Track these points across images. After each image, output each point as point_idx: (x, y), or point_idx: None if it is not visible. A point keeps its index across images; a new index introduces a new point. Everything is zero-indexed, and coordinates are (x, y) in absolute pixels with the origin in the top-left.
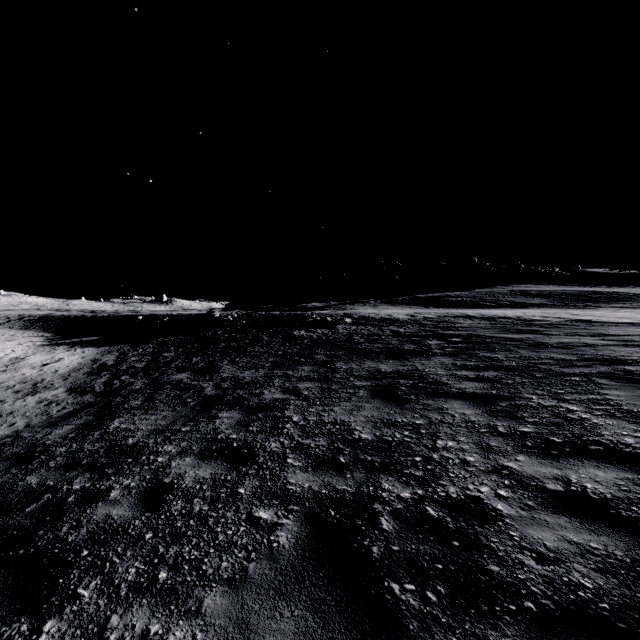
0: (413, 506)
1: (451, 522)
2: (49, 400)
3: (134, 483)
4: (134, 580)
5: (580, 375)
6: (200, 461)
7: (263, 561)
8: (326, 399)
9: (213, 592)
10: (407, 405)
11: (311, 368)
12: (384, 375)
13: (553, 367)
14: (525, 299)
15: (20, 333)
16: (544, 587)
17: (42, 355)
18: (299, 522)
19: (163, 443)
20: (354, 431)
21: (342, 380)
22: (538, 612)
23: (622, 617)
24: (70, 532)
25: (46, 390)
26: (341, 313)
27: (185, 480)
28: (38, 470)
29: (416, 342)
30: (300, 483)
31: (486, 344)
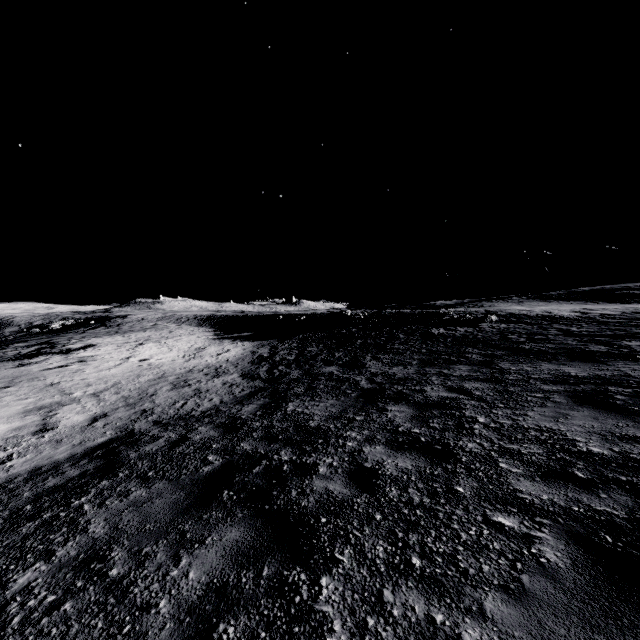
0: None
1: None
2: (230, 383)
3: (336, 463)
4: (387, 558)
5: None
6: (393, 451)
7: (537, 576)
8: (509, 402)
9: (489, 596)
10: None
11: (469, 367)
12: (579, 380)
13: None
14: None
15: (197, 329)
16: None
17: (215, 346)
18: (562, 540)
19: (344, 429)
20: (575, 442)
21: (519, 382)
22: None
23: None
24: (300, 497)
25: (225, 374)
26: (482, 310)
27: (387, 468)
28: (246, 439)
29: (605, 343)
30: (534, 493)
31: None
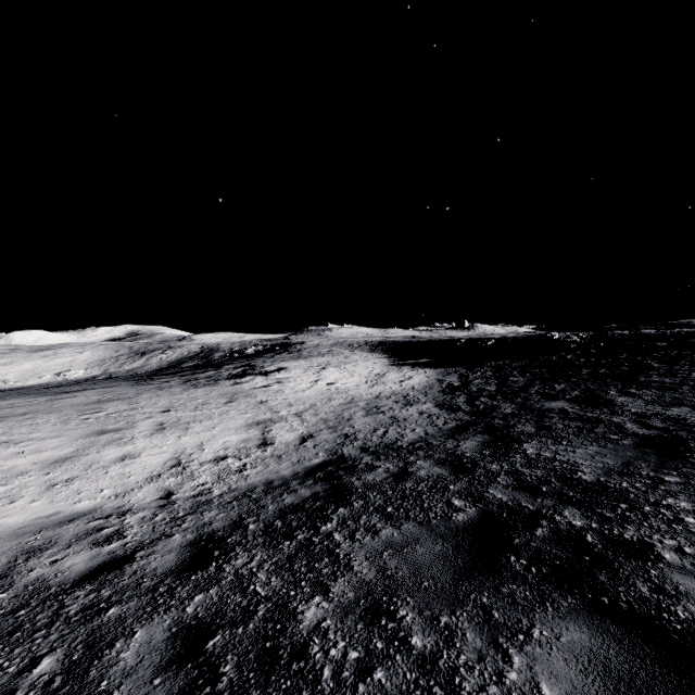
0: None
1: None
2: (427, 413)
3: (689, 549)
4: None
5: None
6: None
7: None
8: None
9: None
10: None
11: None
12: None
13: None
14: None
15: (370, 355)
16: None
17: (395, 373)
18: None
19: (655, 493)
20: None
21: None
22: None
23: None
24: (662, 599)
25: (417, 403)
26: None
27: None
28: (492, 484)
29: None
30: None
31: None
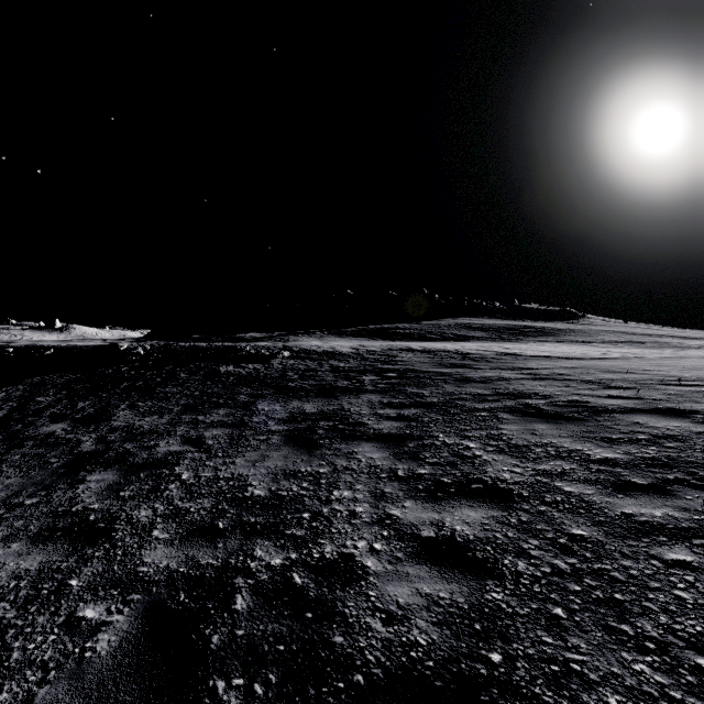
0: (280, 575)
1: (313, 589)
2: None
3: None
4: None
5: (488, 410)
6: (32, 546)
7: (62, 681)
8: (231, 449)
9: None
10: (318, 451)
11: (228, 411)
12: (306, 417)
13: (468, 402)
14: (467, 332)
15: None
16: (381, 653)
17: None
18: (134, 616)
19: None
20: (248, 487)
21: (258, 425)
22: (365, 685)
23: (442, 674)
24: None
25: None
26: (280, 345)
27: None
28: None
29: (351, 378)
30: (157, 562)
31: (418, 379)
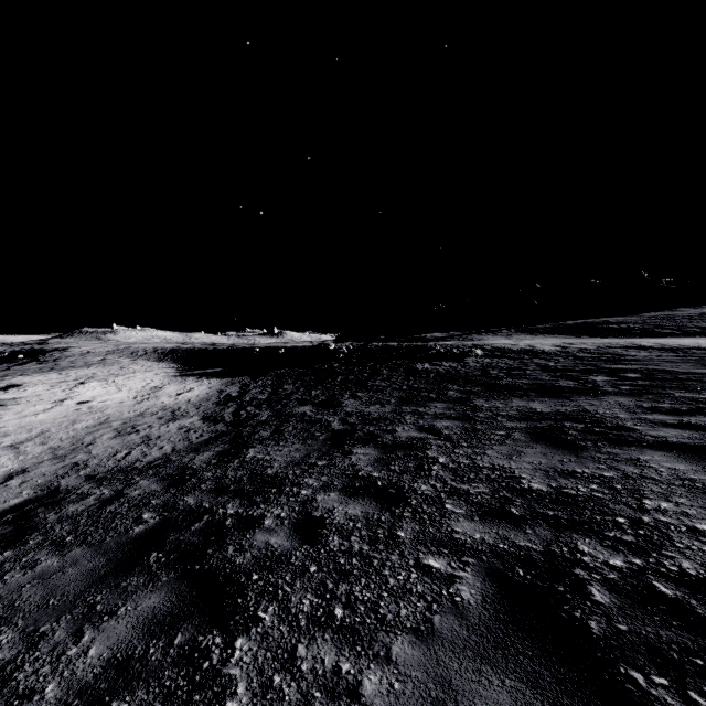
0: (632, 578)
1: (699, 606)
2: (187, 427)
3: (284, 513)
4: (310, 612)
5: None
6: (346, 497)
7: (448, 615)
8: (473, 440)
9: (399, 640)
10: (584, 453)
11: (445, 405)
12: (541, 416)
13: None
14: None
15: (156, 364)
16: None
17: (176, 385)
18: (480, 577)
19: (303, 476)
20: (520, 479)
21: (487, 420)
22: None
23: None
24: (236, 554)
25: (183, 418)
26: (469, 344)
27: (336, 516)
28: (193, 492)
29: (575, 378)
30: (469, 533)
31: (680, 382)
